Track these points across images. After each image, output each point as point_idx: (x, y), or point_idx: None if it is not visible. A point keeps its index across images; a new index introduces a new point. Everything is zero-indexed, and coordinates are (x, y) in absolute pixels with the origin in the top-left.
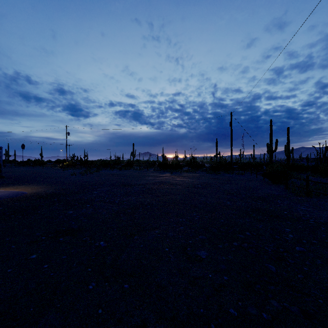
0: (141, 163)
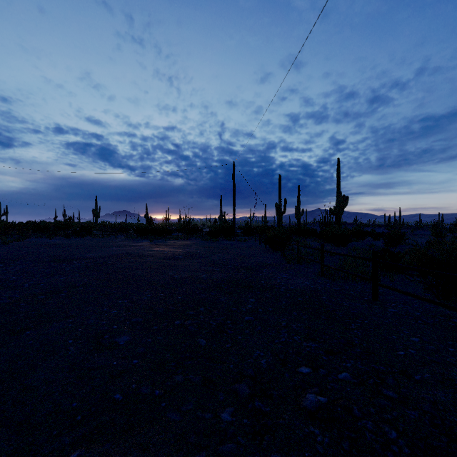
0: (108, 226)
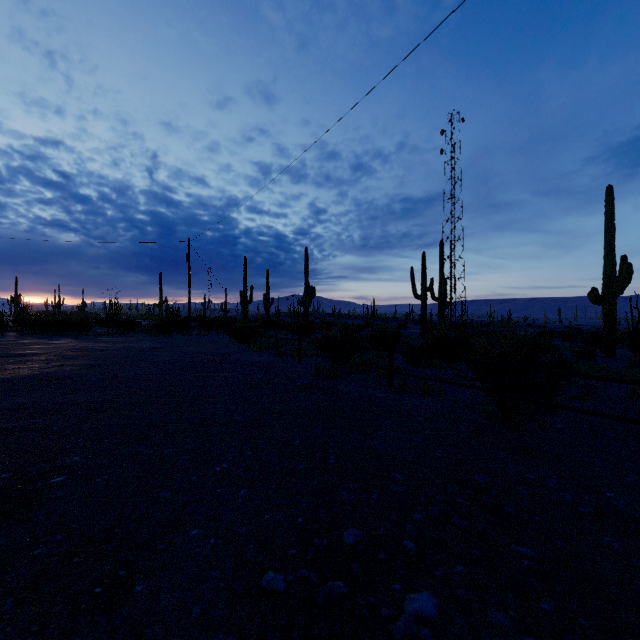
0: None
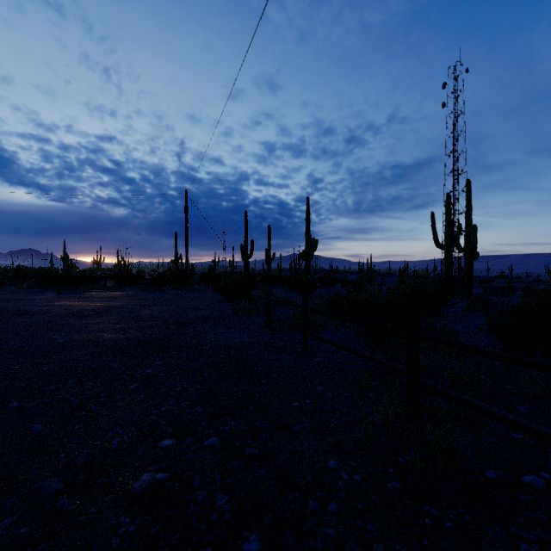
0: None
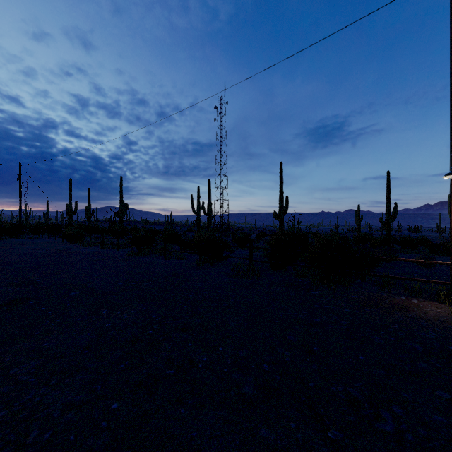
0: None
